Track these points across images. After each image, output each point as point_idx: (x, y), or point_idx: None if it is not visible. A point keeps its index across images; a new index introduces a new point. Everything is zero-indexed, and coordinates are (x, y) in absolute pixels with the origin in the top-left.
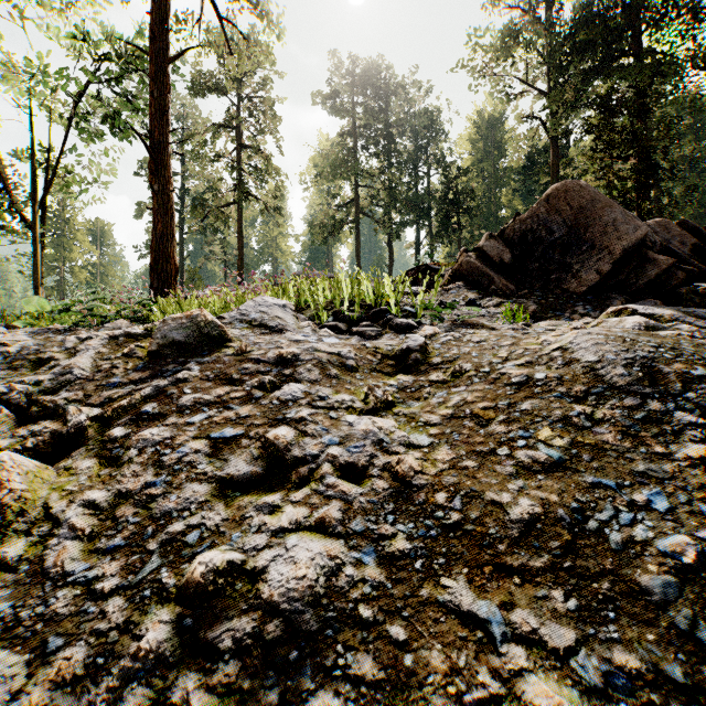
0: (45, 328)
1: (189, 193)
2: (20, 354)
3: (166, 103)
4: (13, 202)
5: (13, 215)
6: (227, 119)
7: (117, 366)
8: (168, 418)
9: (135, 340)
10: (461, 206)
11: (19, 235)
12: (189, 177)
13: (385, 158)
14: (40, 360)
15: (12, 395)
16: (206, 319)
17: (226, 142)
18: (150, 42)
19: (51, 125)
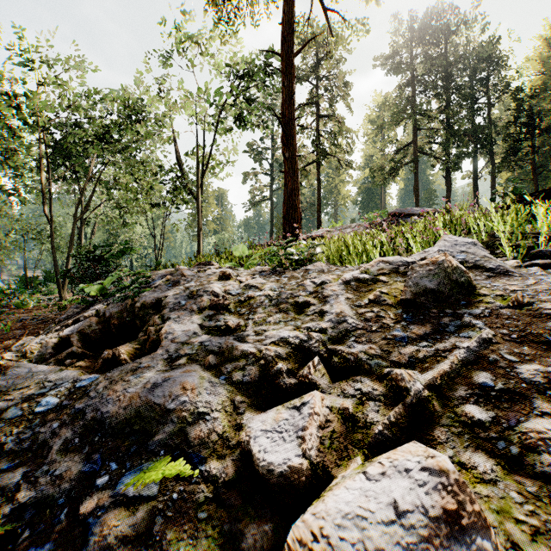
0: (262, 270)
1: (277, 161)
2: (280, 298)
3: (292, 89)
4: (186, 183)
5: (186, 191)
6: (310, 98)
7: (381, 315)
8: (532, 401)
9: (363, 284)
10: (535, 128)
11: (188, 203)
12: (277, 149)
13: (443, 98)
14: (296, 303)
15: (310, 343)
16: (451, 264)
17: (306, 117)
18: (281, 46)
19: (204, 130)
